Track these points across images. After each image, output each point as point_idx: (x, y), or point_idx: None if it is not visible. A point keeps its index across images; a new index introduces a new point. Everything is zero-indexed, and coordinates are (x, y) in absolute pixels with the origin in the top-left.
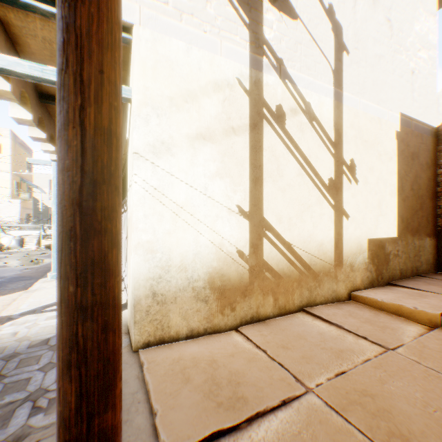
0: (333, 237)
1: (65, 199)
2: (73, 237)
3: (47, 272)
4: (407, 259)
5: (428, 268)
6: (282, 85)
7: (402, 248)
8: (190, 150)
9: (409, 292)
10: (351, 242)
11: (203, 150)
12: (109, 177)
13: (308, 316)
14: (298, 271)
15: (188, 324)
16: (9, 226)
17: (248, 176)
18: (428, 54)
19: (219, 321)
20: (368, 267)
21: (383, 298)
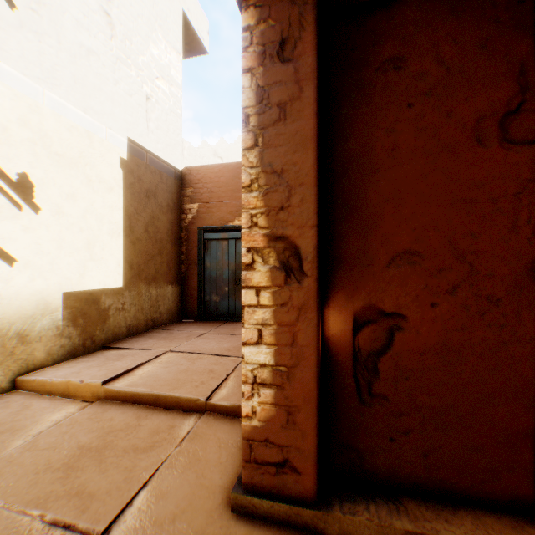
0: None
1: None
2: None
3: None
4: (141, 311)
5: (172, 317)
6: None
7: (132, 300)
8: None
9: (114, 355)
10: (22, 300)
11: None
12: None
13: None
14: None
15: None
16: None
17: None
18: (172, 90)
19: None
20: (66, 332)
21: (58, 376)
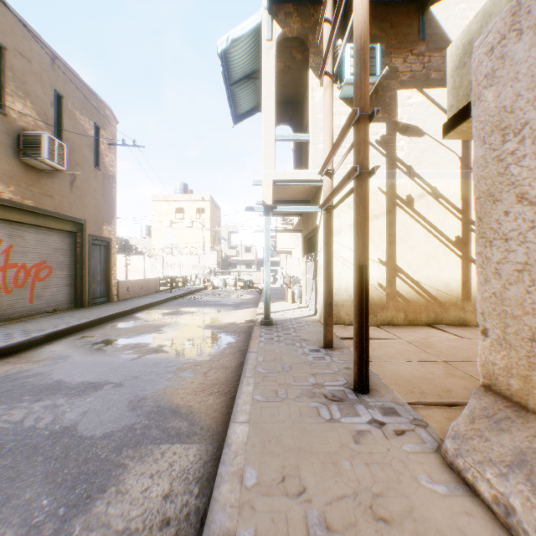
0: (460, 278)
1: (326, 263)
2: (327, 269)
3: (256, 301)
4: None
5: None
6: (411, 181)
7: None
8: (351, 231)
9: None
10: None
11: None
12: (332, 259)
13: (428, 327)
14: (424, 299)
15: (349, 318)
16: (215, 272)
17: (385, 241)
18: None
19: None
20: None
21: None
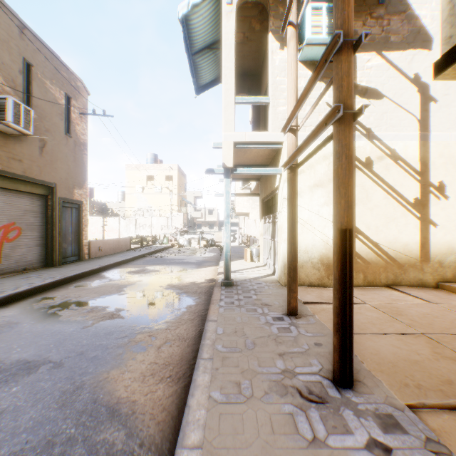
0: (418, 240)
1: (289, 225)
2: (291, 231)
3: (217, 259)
4: None
5: None
6: (370, 144)
7: None
8: (310, 193)
9: None
10: (439, 245)
11: (317, 192)
12: (296, 221)
13: (388, 289)
14: (383, 261)
15: (309, 279)
16: (181, 232)
17: None
18: None
19: (326, 282)
20: None
21: None
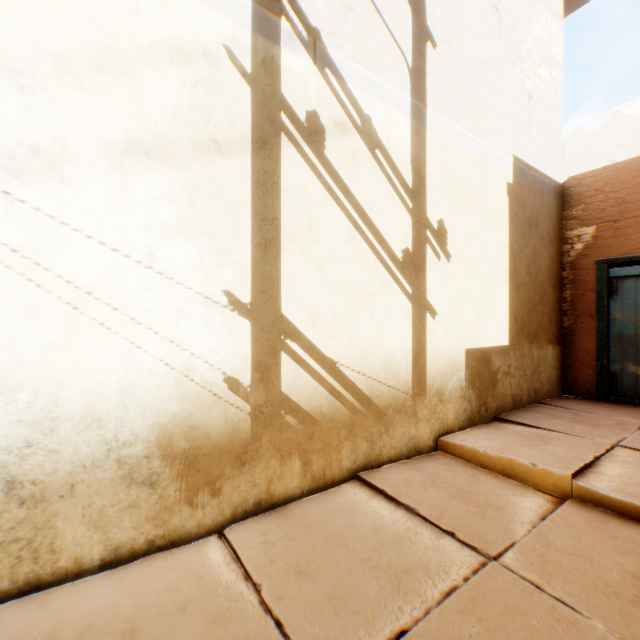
0: (411, 347)
1: None
2: None
3: None
4: (523, 378)
5: (551, 390)
6: (319, 77)
7: (516, 363)
8: (114, 175)
9: (526, 433)
10: (439, 356)
11: (145, 177)
12: None
13: (363, 490)
14: (348, 408)
15: (108, 536)
16: None
17: (249, 236)
18: (551, 75)
19: (185, 519)
20: (466, 394)
21: (487, 447)
